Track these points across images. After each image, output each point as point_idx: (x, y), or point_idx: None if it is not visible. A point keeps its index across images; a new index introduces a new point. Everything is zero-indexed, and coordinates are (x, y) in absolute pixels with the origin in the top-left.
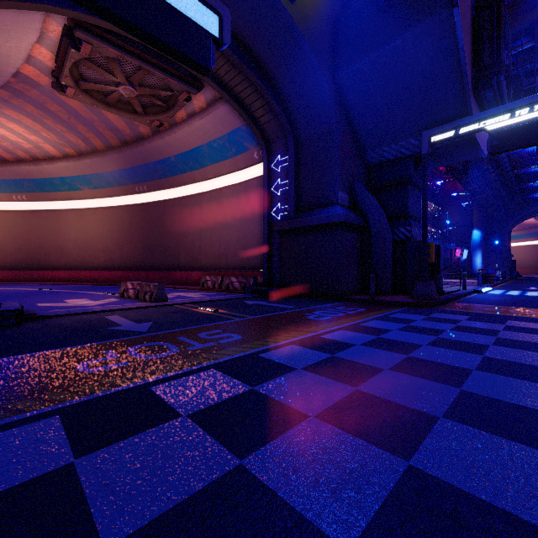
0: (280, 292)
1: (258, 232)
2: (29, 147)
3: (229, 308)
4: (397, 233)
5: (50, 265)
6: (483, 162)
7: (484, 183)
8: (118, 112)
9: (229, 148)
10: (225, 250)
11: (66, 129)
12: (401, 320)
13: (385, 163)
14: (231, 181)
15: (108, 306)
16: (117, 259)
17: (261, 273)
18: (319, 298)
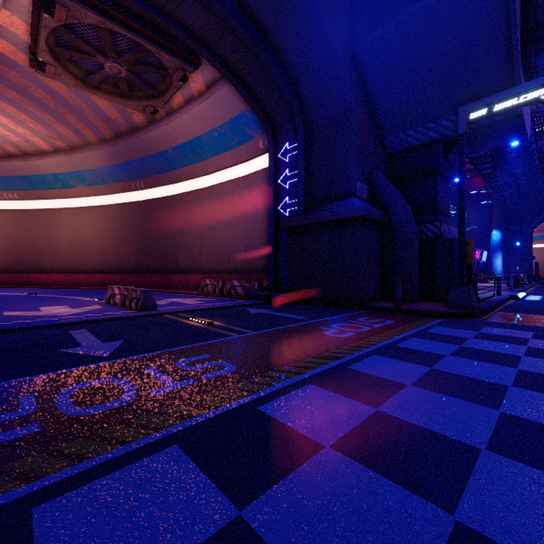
0: (288, 299)
1: (263, 230)
2: (17, 141)
3: (228, 318)
4: (423, 230)
5: (43, 267)
6: (511, 154)
7: (510, 178)
8: (107, 96)
9: (231, 137)
10: (227, 251)
11: (55, 120)
12: (448, 338)
13: (409, 150)
14: (234, 175)
15: (84, 315)
16: (113, 261)
17: (266, 276)
18: (334, 305)
